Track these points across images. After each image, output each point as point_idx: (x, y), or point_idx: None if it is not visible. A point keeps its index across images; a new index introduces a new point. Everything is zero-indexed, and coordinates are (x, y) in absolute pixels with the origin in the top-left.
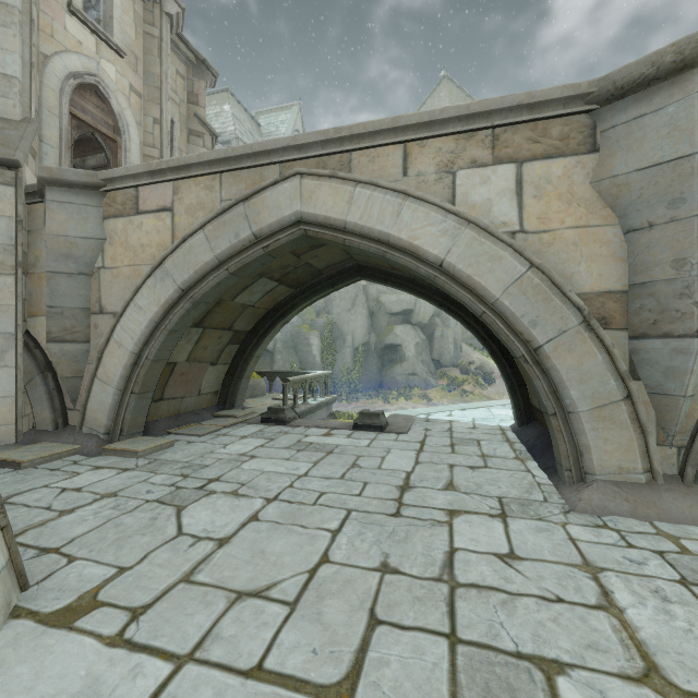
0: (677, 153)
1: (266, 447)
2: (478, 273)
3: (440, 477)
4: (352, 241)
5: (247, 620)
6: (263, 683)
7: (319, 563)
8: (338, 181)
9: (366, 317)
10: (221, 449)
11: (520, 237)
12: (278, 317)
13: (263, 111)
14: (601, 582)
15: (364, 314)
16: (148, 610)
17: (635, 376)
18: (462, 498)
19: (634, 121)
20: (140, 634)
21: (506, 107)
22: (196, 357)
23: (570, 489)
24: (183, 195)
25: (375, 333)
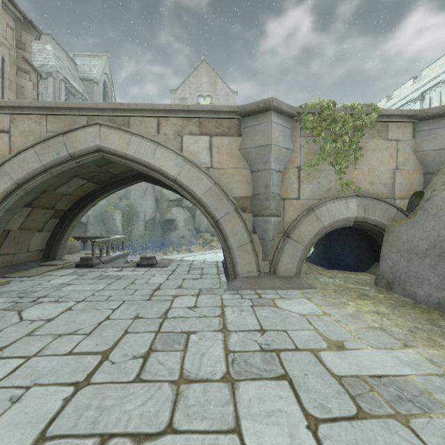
0: (265, 143)
1: (78, 279)
2: (192, 185)
3: (176, 284)
4: (130, 164)
5: (64, 341)
6: (72, 355)
7: (104, 320)
8: (122, 131)
9: (154, 202)
10: (47, 282)
11: (211, 170)
12: (88, 202)
13: (79, 54)
14: (223, 310)
15: (152, 200)
16: (8, 347)
17: (255, 232)
18: (183, 291)
19: (253, 127)
20: (4, 354)
21: (204, 110)
22: (26, 226)
23: (231, 282)
24: (18, 124)
25: (159, 212)
